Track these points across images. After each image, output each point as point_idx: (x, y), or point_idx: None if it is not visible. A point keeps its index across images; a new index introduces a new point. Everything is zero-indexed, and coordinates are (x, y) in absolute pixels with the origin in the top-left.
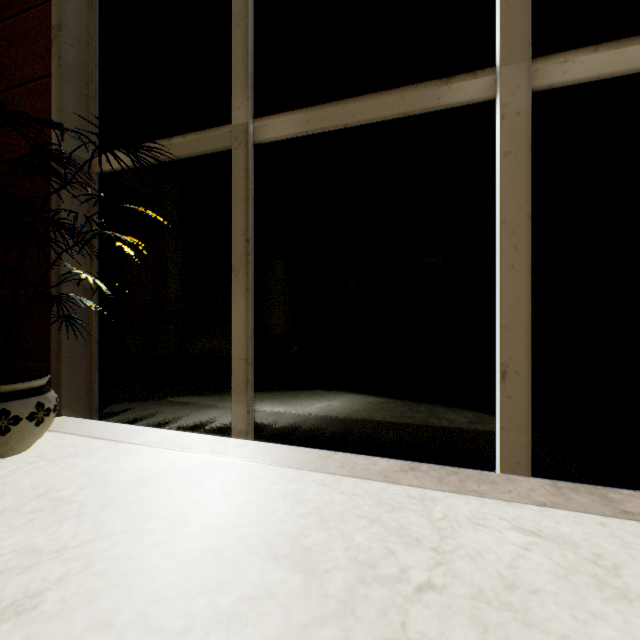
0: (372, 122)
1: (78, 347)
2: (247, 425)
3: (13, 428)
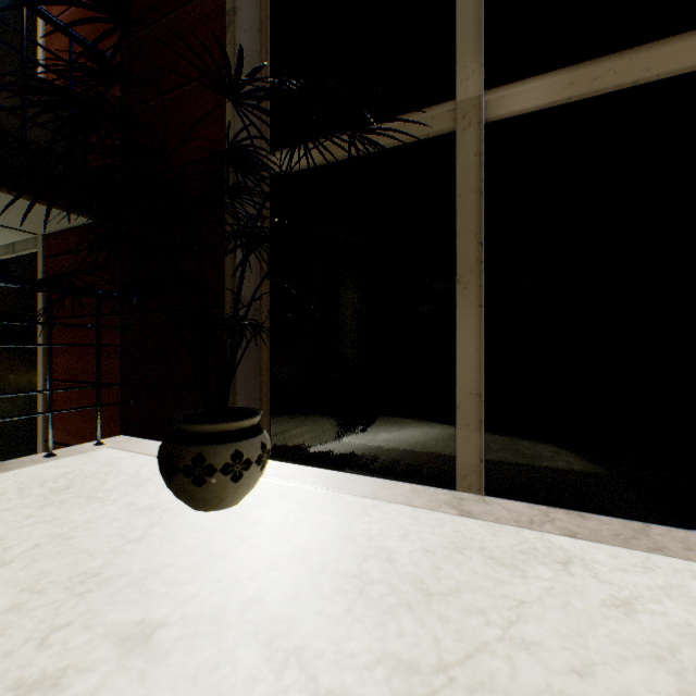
0: (678, 74)
1: (249, 376)
2: (480, 477)
3: (244, 474)
